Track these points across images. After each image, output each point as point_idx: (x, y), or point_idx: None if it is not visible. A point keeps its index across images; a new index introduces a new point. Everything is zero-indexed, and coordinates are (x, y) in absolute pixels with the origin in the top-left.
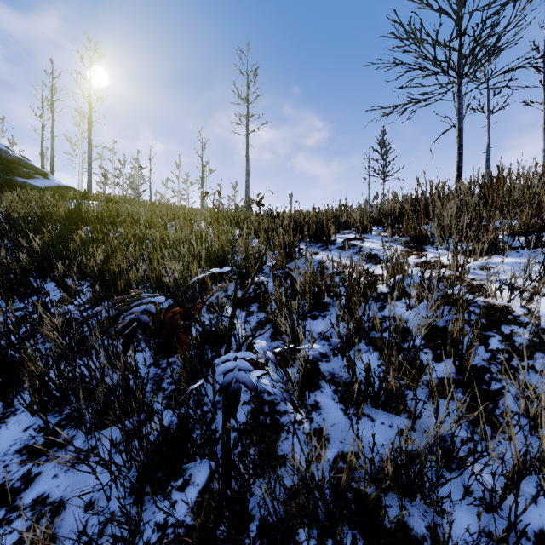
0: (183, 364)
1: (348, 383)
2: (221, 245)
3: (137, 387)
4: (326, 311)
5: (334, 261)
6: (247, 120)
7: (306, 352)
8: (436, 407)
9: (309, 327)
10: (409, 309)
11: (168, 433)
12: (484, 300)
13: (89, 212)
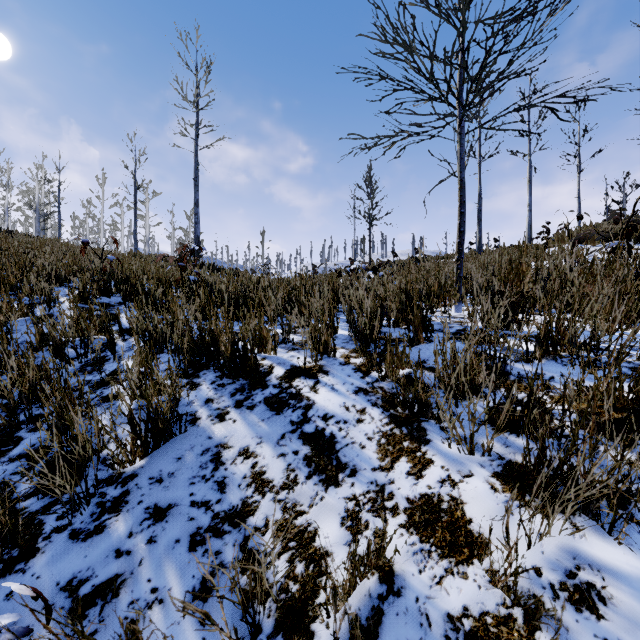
0: None
1: None
2: None
3: None
4: None
5: (246, 451)
6: (196, 131)
7: None
8: None
9: None
10: None
11: None
12: None
13: None
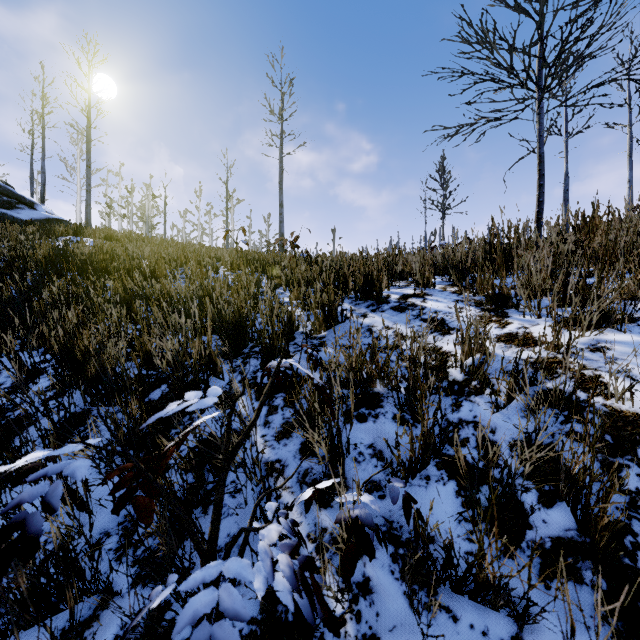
0: (162, 514)
1: (414, 541)
2: (237, 308)
3: (67, 584)
4: (378, 407)
5: (387, 327)
6: (281, 141)
7: (349, 513)
8: (571, 635)
9: (355, 435)
10: (495, 410)
11: (129, 638)
12: (605, 402)
13: (77, 255)
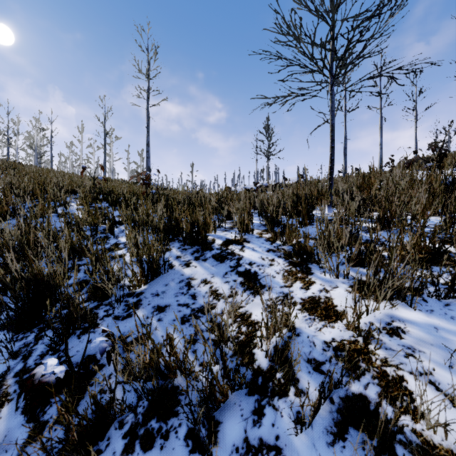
0: None
1: None
2: (32, 274)
3: None
4: (172, 416)
5: (205, 281)
6: (147, 94)
7: None
8: None
9: None
10: (299, 428)
11: None
12: (415, 426)
13: None
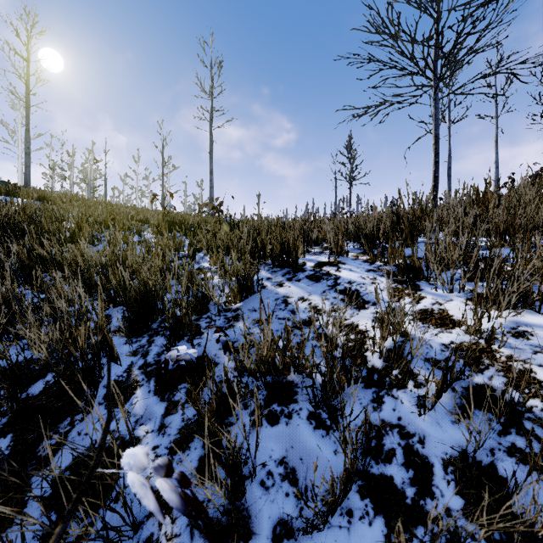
0: None
1: None
2: (143, 282)
3: None
4: (292, 402)
5: (303, 298)
6: (211, 115)
7: None
8: None
9: (264, 444)
10: (421, 411)
11: None
12: None
13: None
